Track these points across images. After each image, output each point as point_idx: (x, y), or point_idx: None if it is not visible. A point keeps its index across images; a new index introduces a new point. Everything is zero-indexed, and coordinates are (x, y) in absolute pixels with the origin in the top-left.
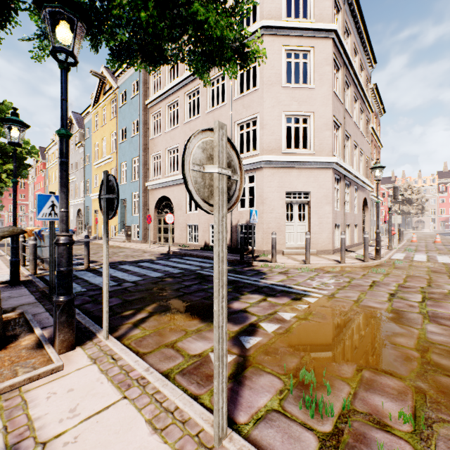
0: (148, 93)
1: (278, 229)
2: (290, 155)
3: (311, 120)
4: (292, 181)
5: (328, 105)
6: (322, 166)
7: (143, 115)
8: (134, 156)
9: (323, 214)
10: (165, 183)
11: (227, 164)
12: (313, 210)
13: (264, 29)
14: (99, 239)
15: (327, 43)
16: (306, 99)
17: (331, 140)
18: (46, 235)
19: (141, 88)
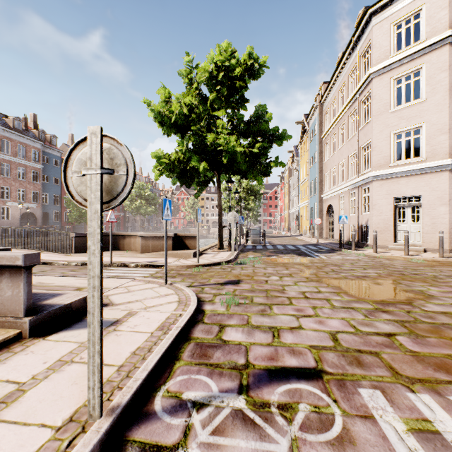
0: (323, 130)
1: (385, 229)
2: (397, 166)
3: (423, 130)
4: (400, 188)
5: (443, 109)
6: (434, 171)
7: (319, 147)
8: (315, 177)
9: (437, 215)
10: (329, 195)
11: (235, 216)
12: (424, 212)
13: (372, 74)
14: (301, 235)
15: (441, 51)
16: (416, 113)
17: (447, 142)
18: (251, 229)
19: (318, 128)
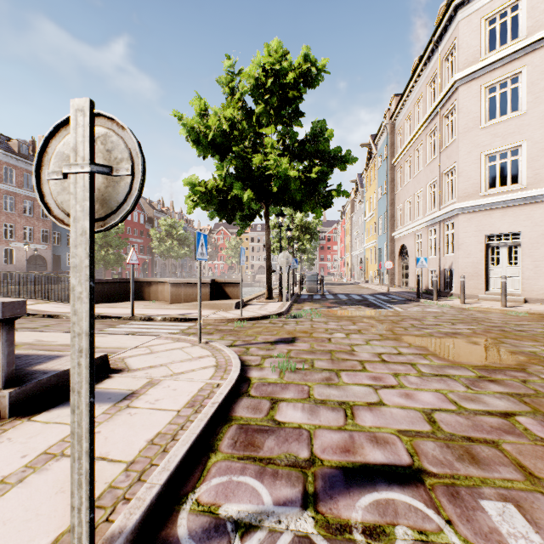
0: (394, 153)
1: (475, 274)
2: (490, 196)
3: (523, 150)
4: (493, 223)
5: None
6: (537, 201)
7: (390, 174)
8: (385, 211)
9: (541, 257)
10: (403, 233)
11: (288, 257)
12: (525, 252)
13: (458, 82)
14: (367, 283)
15: None
16: (514, 129)
17: None
18: (306, 275)
19: (388, 151)
